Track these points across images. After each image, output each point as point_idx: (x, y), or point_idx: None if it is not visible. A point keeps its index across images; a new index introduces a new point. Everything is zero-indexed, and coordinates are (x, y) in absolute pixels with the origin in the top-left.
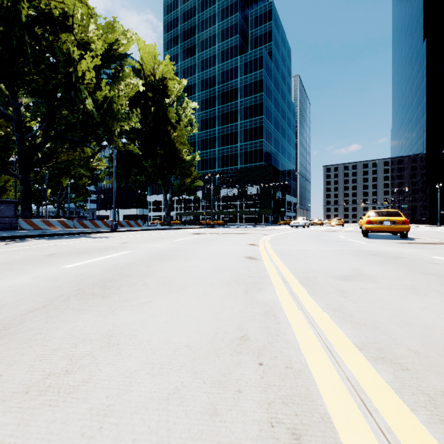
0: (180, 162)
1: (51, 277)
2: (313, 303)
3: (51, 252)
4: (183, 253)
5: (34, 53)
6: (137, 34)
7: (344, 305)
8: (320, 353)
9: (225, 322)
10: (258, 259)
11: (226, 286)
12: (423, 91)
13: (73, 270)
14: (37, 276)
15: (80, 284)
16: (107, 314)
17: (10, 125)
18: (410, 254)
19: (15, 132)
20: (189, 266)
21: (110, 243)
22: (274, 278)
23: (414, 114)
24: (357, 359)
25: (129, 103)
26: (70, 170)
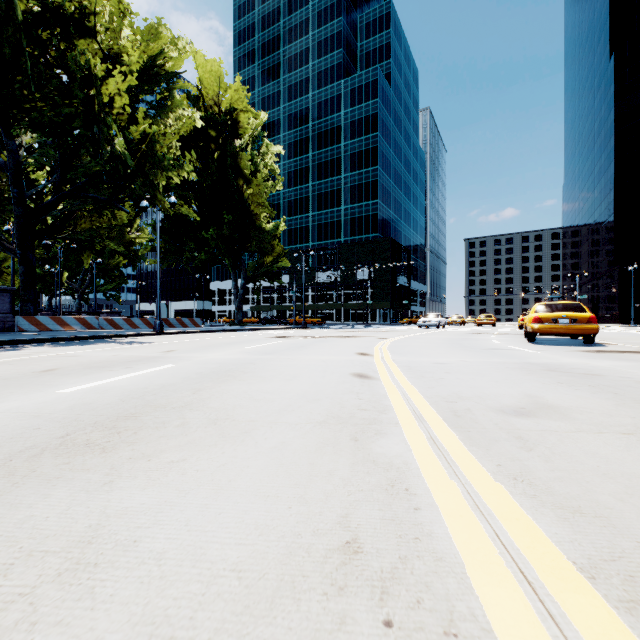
0: (256, 233)
1: (30, 410)
2: (475, 463)
3: (50, 366)
4: (256, 368)
5: (37, 67)
6: (192, 43)
7: (530, 467)
8: (511, 590)
9: (315, 508)
10: (373, 377)
11: (321, 427)
12: (609, 131)
13: (72, 397)
14: (7, 409)
15: (72, 425)
16: (97, 488)
17: (5, 177)
18: (609, 370)
19: (11, 187)
20: (261, 391)
21: (147, 352)
22: (401, 412)
23: (596, 164)
24: (593, 608)
25: (182, 146)
26: (94, 243)
